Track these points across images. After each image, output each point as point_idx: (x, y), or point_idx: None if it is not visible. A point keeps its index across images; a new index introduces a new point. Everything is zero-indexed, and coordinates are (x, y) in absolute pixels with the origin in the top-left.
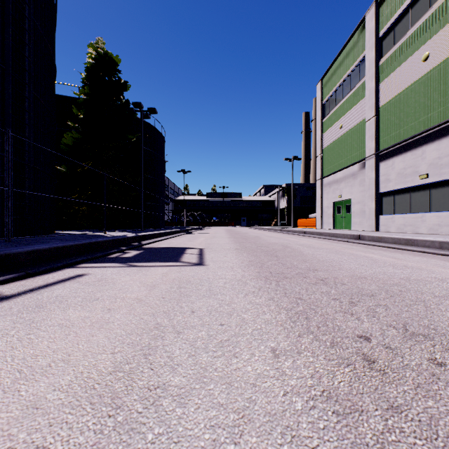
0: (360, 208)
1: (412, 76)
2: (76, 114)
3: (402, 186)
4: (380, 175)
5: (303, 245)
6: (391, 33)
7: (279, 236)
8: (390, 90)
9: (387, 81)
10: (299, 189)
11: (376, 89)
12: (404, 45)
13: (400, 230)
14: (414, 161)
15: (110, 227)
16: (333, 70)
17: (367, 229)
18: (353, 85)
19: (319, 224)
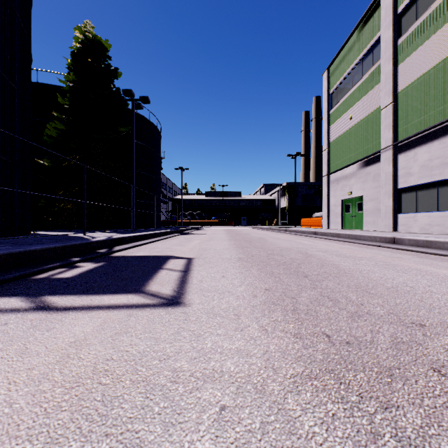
0: (374, 206)
1: (441, 53)
2: (63, 105)
3: (427, 180)
4: (399, 169)
5: (328, 253)
6: (413, 7)
7: (287, 237)
8: (411, 72)
9: (408, 61)
10: (301, 187)
11: (394, 72)
12: (430, 18)
13: (425, 230)
14: (444, 151)
15: (98, 227)
16: (342, 57)
17: (383, 230)
18: (366, 70)
19: (325, 224)
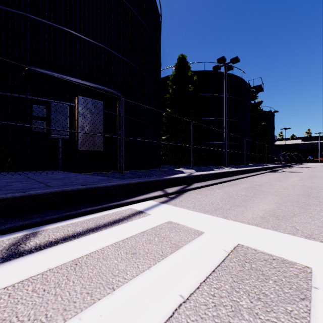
0: None
1: None
2: None
3: None
4: None
5: None
6: None
7: None
8: None
9: None
10: None
11: None
12: None
13: None
14: None
15: (255, 162)
16: None
17: None
18: None
19: None
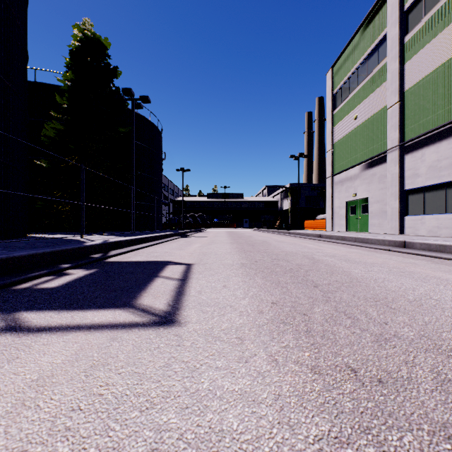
0: (380, 208)
1: (450, 50)
2: (62, 104)
3: (435, 181)
4: (406, 170)
5: (336, 257)
6: (420, 3)
7: (291, 240)
8: (419, 70)
9: (415, 59)
10: (304, 189)
11: (400, 70)
12: (438, 14)
13: (433, 233)
14: None
15: (97, 229)
16: (346, 55)
17: (390, 232)
18: (371, 69)
19: (329, 226)
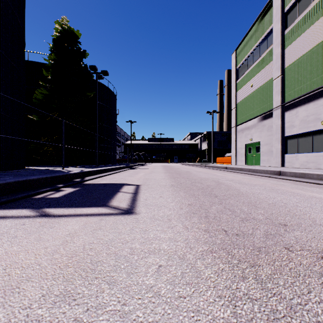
0: (268, 149)
1: (315, 40)
2: (47, 76)
3: (305, 130)
4: (285, 122)
5: (233, 181)
6: (295, 7)
7: (206, 171)
8: (294, 54)
9: (292, 46)
10: (217, 135)
11: (282, 53)
12: (307, 16)
13: (304, 166)
14: (316, 110)
15: (72, 164)
16: (245, 42)
17: (275, 165)
18: (262, 52)
19: (234, 161)
